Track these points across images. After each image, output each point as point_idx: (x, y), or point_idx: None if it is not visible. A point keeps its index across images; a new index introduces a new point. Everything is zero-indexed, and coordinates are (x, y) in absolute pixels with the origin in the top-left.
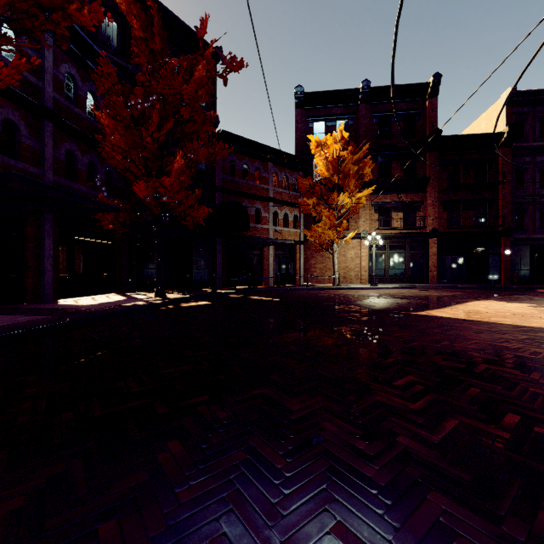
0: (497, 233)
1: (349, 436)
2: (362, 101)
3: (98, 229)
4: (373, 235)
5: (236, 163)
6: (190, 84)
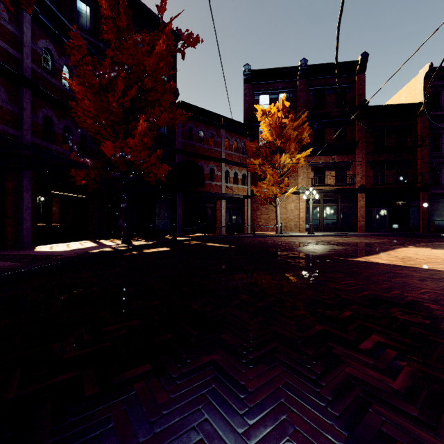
0: (416, 188)
1: (328, 443)
2: (300, 77)
3: (73, 185)
4: (310, 190)
5: (194, 129)
6: (152, 57)
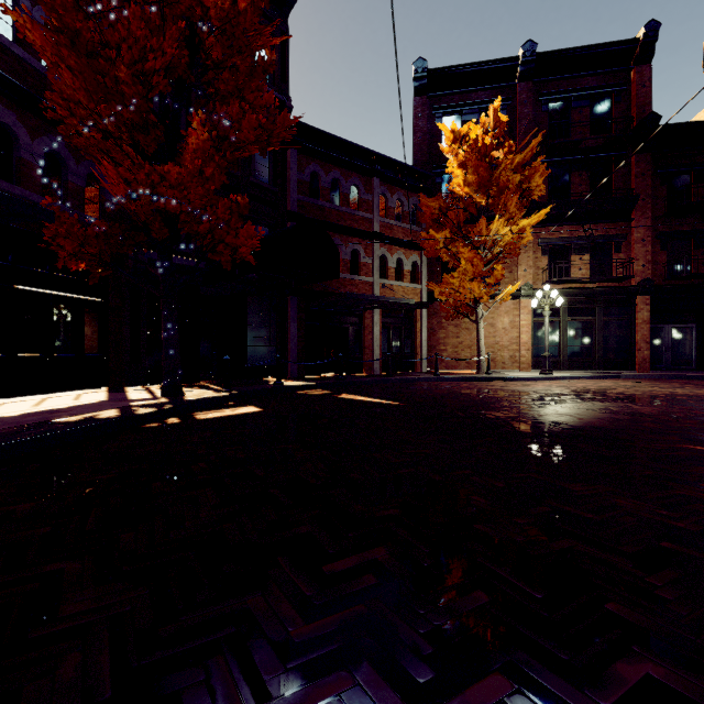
0: None
1: None
2: (522, 78)
3: (71, 275)
4: (545, 289)
5: (320, 177)
6: None
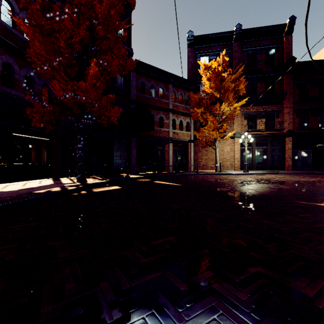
0: None
1: None
2: (235, 40)
3: (36, 129)
4: (245, 134)
5: (146, 84)
6: (103, 4)
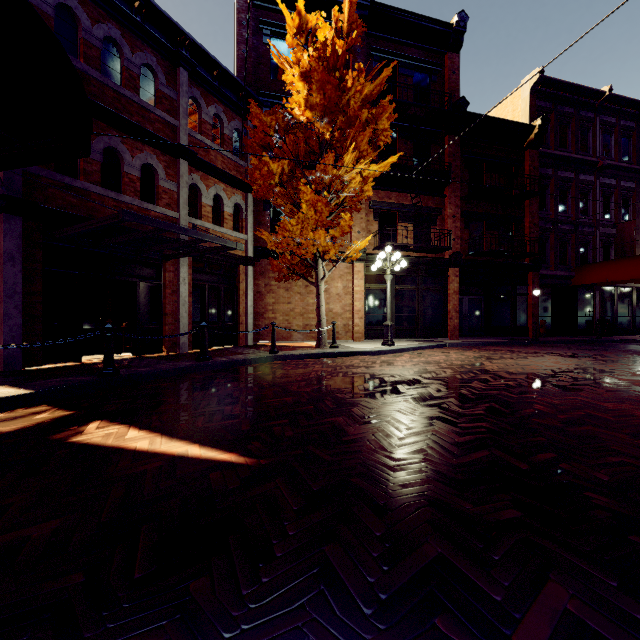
0: (526, 265)
1: None
2: None
3: None
4: (388, 251)
5: (80, 21)
6: None
